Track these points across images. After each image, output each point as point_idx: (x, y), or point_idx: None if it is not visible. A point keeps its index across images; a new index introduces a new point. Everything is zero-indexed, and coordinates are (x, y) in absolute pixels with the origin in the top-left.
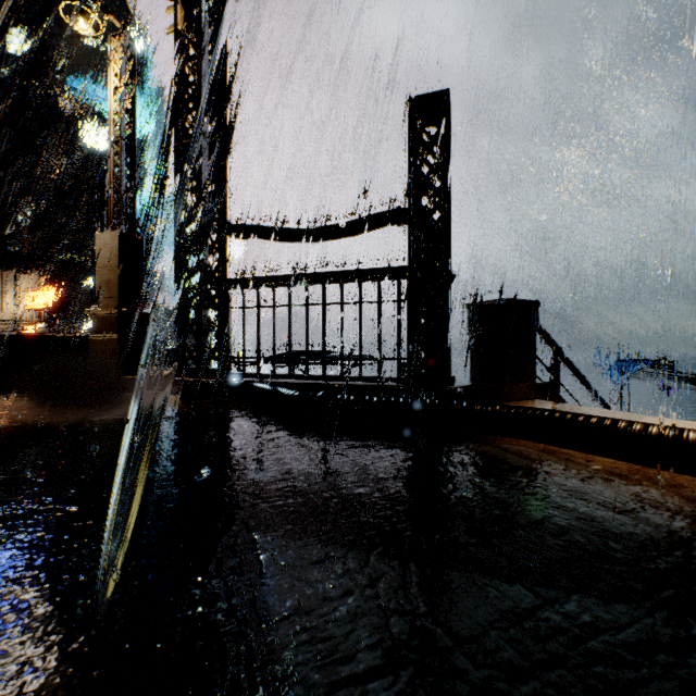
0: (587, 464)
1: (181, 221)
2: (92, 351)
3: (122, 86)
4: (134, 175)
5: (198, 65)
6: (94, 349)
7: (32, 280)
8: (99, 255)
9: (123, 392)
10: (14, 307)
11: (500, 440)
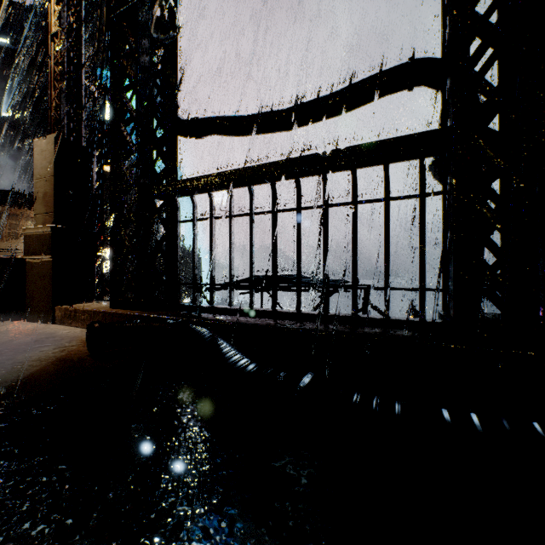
0: None
1: (118, 113)
2: (29, 276)
3: None
4: (78, 75)
5: None
6: (30, 273)
7: None
8: (36, 164)
9: (57, 323)
10: None
11: None
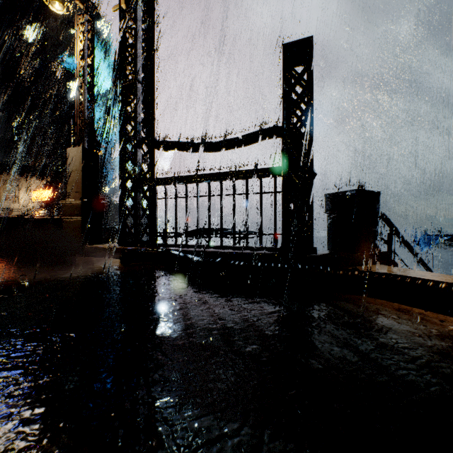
0: (443, 324)
1: (123, 139)
2: (65, 228)
3: (84, 48)
4: (93, 109)
5: (134, 31)
6: (66, 227)
7: (37, 183)
8: (69, 163)
9: (85, 256)
10: (26, 200)
11: (360, 299)
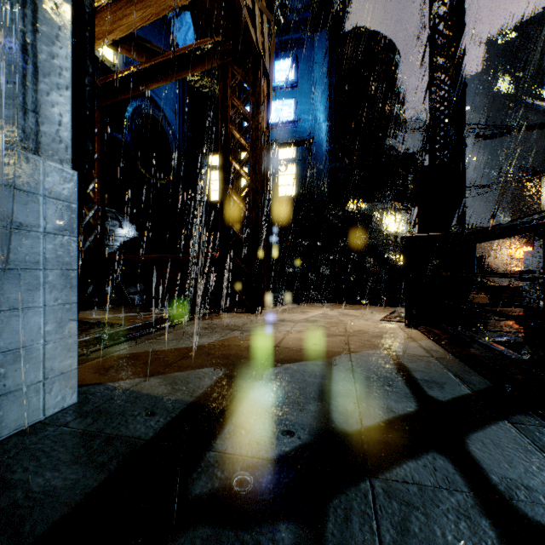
0: None
1: None
2: None
3: None
4: None
5: None
6: None
7: (518, 241)
8: None
9: None
10: (508, 257)
11: None
